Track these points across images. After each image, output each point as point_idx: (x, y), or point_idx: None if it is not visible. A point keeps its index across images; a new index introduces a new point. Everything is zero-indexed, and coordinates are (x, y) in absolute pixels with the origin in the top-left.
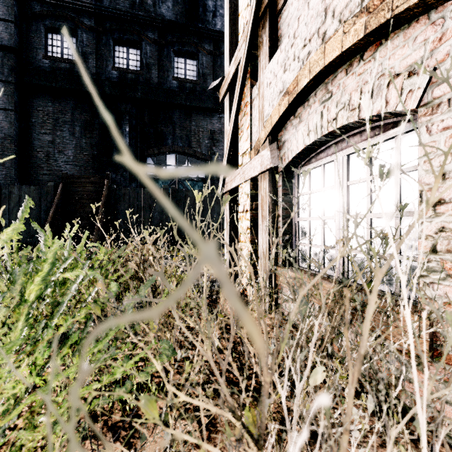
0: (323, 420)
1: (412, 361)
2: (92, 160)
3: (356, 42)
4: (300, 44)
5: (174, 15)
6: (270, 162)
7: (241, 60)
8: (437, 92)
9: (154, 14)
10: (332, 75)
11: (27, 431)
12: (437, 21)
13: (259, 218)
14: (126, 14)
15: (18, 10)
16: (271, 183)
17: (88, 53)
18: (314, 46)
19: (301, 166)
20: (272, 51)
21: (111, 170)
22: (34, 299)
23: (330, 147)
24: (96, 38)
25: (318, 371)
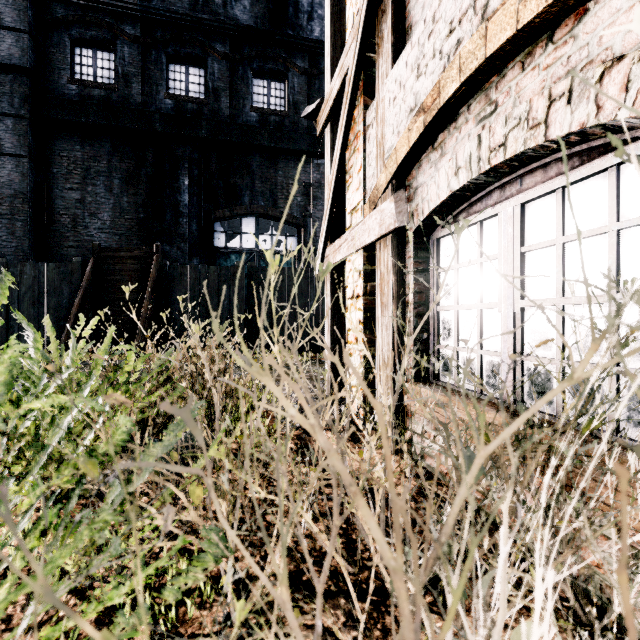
0: None
1: None
2: (136, 227)
3: (543, 10)
4: (444, 30)
5: (253, 18)
6: (394, 220)
7: (349, 67)
8: None
9: (224, 17)
10: (498, 75)
11: None
12: None
13: (377, 307)
14: (185, 18)
15: (33, 16)
16: (396, 252)
17: (131, 74)
18: (468, 30)
19: (452, 216)
20: (397, 50)
21: (164, 240)
22: None
23: (492, 193)
24: (142, 53)
25: (528, 637)
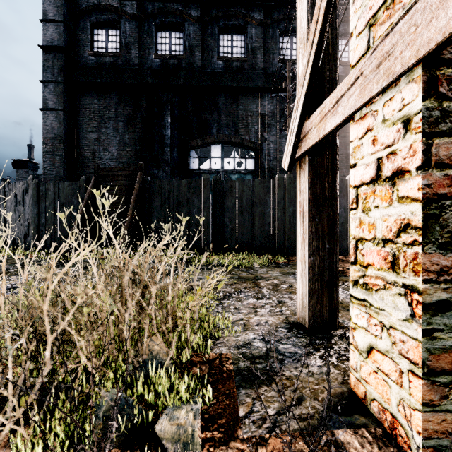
0: None
1: None
2: (134, 156)
3: None
4: None
5: None
6: None
7: None
8: None
9: None
10: None
11: None
12: None
13: None
14: None
15: (67, 10)
16: None
17: (131, 43)
18: None
19: None
20: None
21: (154, 166)
22: None
23: None
24: (138, 26)
25: None
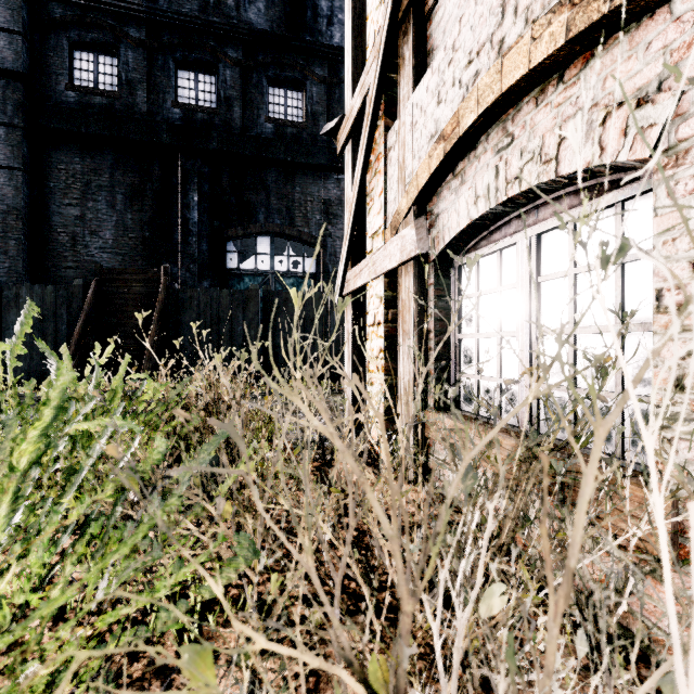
0: (503, 680)
1: (667, 589)
2: (141, 246)
3: (552, 54)
4: (463, 59)
5: (268, 22)
6: (415, 247)
7: (370, 88)
8: (685, 131)
9: (237, 21)
10: (514, 109)
11: (8, 688)
12: (685, 16)
13: (398, 335)
14: (195, 21)
15: (28, 16)
16: (417, 279)
17: (136, 81)
18: (485, 63)
19: (464, 251)
20: (418, 73)
21: (172, 261)
22: (28, 466)
23: (511, 222)
24: (148, 58)
25: (495, 592)
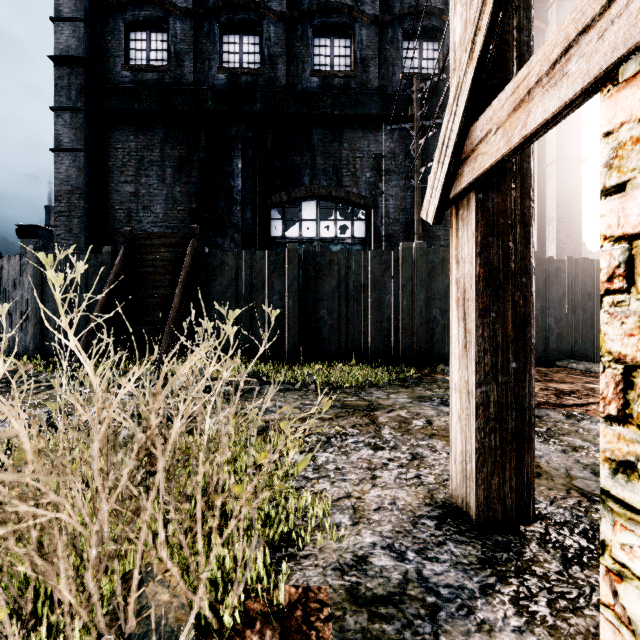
0: None
1: None
2: (189, 218)
3: None
4: None
5: None
6: None
7: None
8: None
9: None
10: None
11: None
12: None
13: None
14: None
15: (89, 4)
16: None
17: (184, 52)
18: None
19: None
20: None
21: (217, 232)
22: None
23: None
24: (194, 27)
25: None
